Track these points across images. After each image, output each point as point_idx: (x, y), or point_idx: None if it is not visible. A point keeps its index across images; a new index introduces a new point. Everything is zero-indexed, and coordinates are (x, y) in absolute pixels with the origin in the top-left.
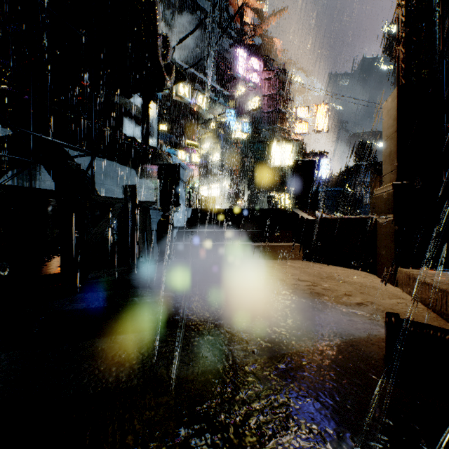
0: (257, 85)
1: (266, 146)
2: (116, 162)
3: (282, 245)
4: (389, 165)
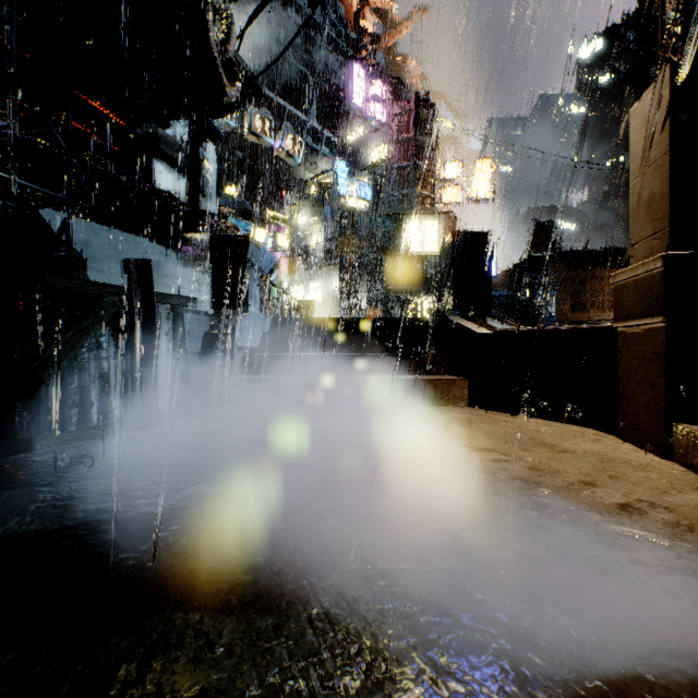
0: (382, 124)
1: (396, 223)
2: (138, 236)
3: (432, 379)
4: (647, 224)
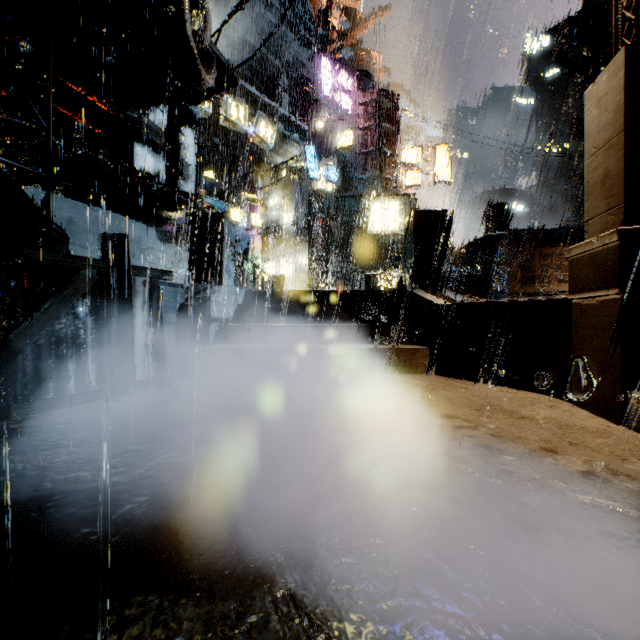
0: (348, 112)
1: (361, 203)
2: (121, 214)
3: (396, 348)
4: (601, 200)
